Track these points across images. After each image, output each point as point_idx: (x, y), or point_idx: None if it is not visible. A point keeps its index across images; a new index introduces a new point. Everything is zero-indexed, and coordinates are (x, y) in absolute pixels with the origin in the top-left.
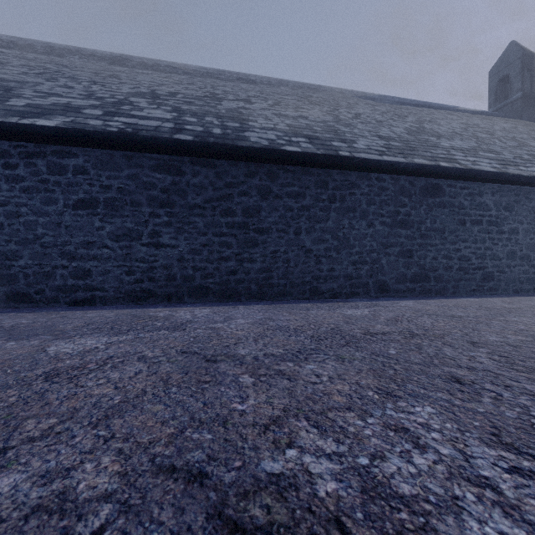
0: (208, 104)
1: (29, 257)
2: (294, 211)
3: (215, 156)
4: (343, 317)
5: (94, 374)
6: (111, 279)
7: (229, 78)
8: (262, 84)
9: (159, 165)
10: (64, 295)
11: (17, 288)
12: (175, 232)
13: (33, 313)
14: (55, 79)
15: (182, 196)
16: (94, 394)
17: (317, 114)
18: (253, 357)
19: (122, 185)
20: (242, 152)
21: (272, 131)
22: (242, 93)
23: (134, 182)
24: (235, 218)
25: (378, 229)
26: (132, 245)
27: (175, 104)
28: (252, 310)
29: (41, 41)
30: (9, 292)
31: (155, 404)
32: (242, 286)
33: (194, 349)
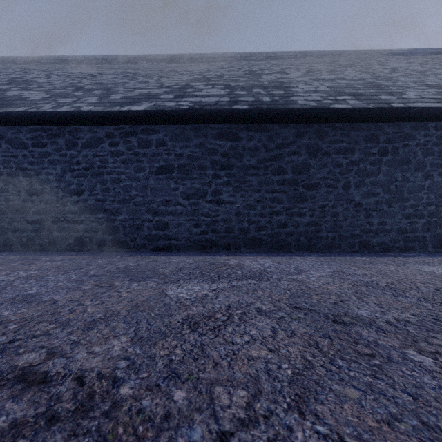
0: (251, 79)
1: (126, 213)
2: (343, 167)
3: (267, 121)
4: (428, 274)
5: (230, 327)
6: (183, 231)
7: (259, 58)
8: (289, 58)
9: (220, 134)
10: (150, 243)
11: (118, 237)
12: (233, 190)
13: (132, 257)
14: (135, 78)
15: (239, 158)
16: (255, 357)
17: (352, 74)
18: (386, 322)
19: (191, 152)
20: (293, 114)
21: (315, 93)
22: (275, 67)
23: (200, 150)
24: (285, 176)
25: (436, 180)
26: (199, 202)
27: (225, 83)
28: (313, 262)
29: (121, 55)
30: (113, 239)
31: (340, 384)
32: (291, 238)
33: (304, 305)
